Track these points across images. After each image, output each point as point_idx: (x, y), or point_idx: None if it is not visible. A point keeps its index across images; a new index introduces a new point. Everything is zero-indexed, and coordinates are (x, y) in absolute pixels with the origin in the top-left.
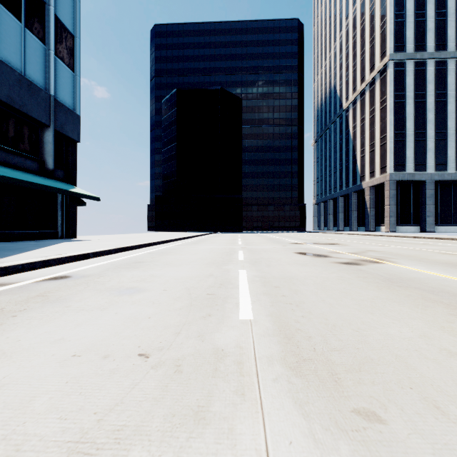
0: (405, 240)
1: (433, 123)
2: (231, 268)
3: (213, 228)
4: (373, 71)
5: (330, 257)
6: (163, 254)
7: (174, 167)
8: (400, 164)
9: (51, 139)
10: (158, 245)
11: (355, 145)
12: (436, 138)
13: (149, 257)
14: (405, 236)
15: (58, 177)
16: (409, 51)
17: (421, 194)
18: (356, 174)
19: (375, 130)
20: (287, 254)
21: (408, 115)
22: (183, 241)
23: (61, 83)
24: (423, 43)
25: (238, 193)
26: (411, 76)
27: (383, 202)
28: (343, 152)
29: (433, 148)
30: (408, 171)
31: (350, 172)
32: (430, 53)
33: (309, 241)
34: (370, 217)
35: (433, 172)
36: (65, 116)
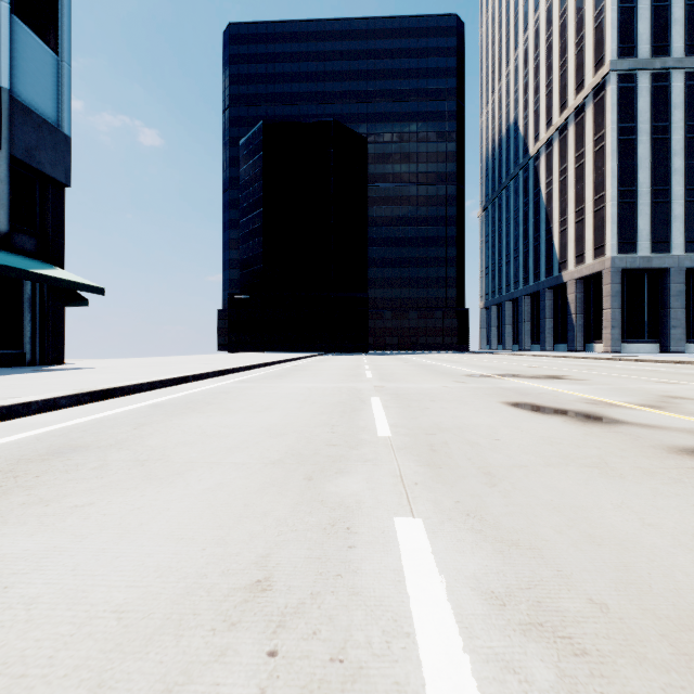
0: (677, 369)
1: (682, 174)
2: (360, 501)
3: (322, 347)
4: (581, 90)
5: (621, 423)
6: (182, 410)
7: (259, 248)
8: (627, 241)
9: (4, 174)
10: (200, 382)
11: (551, 212)
12: (687, 198)
13: (133, 423)
14: (658, 361)
15: (24, 249)
16: (643, 55)
17: (662, 291)
18: (552, 259)
19: (585, 186)
20: (494, 410)
21: (641, 161)
22: (261, 371)
23: (29, 70)
24: (666, 42)
25: (361, 291)
26: (646, 97)
27: (598, 304)
28: (529, 225)
29: (682, 216)
30: (641, 252)
31: (542, 256)
32: (678, 60)
33: (500, 371)
34: (576, 328)
35: (682, 254)
36: (36, 133)
